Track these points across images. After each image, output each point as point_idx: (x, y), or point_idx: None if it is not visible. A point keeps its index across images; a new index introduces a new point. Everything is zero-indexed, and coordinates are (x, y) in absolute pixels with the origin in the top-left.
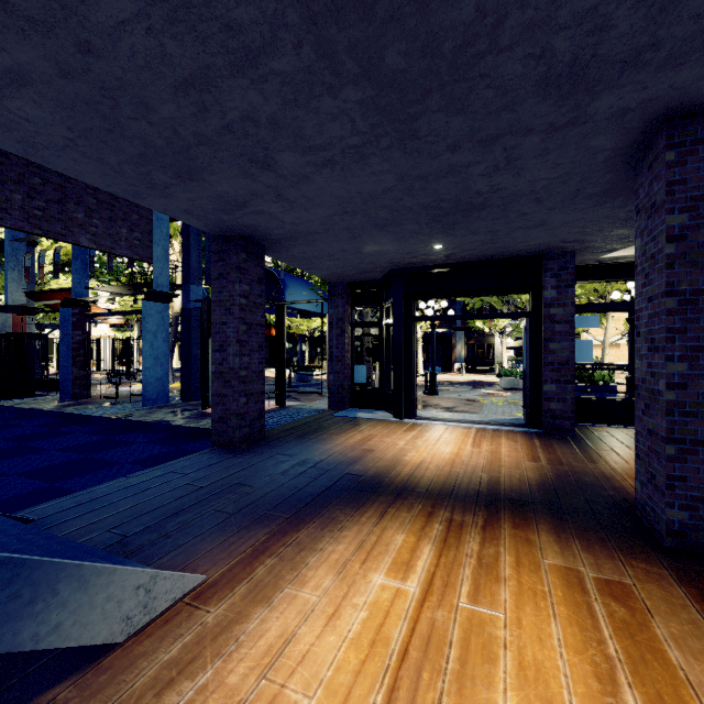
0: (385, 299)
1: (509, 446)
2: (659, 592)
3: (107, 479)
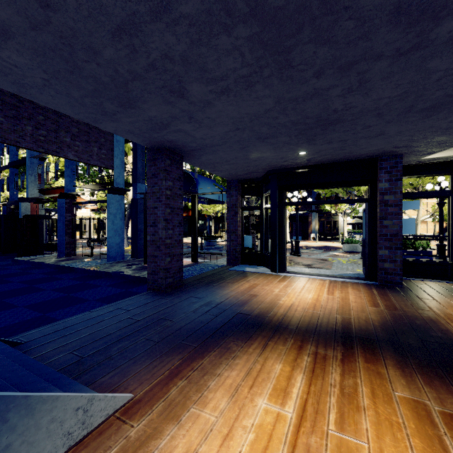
0: (264, 191)
1: (355, 294)
2: None
3: (79, 311)
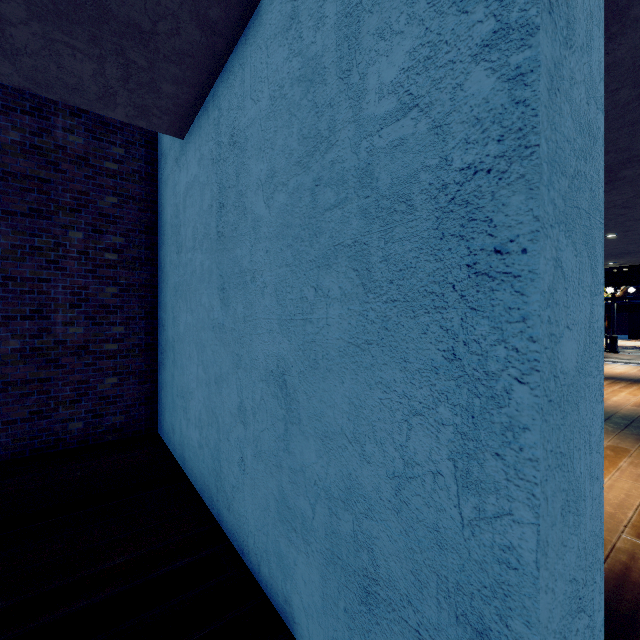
0: None
1: None
2: None
3: None
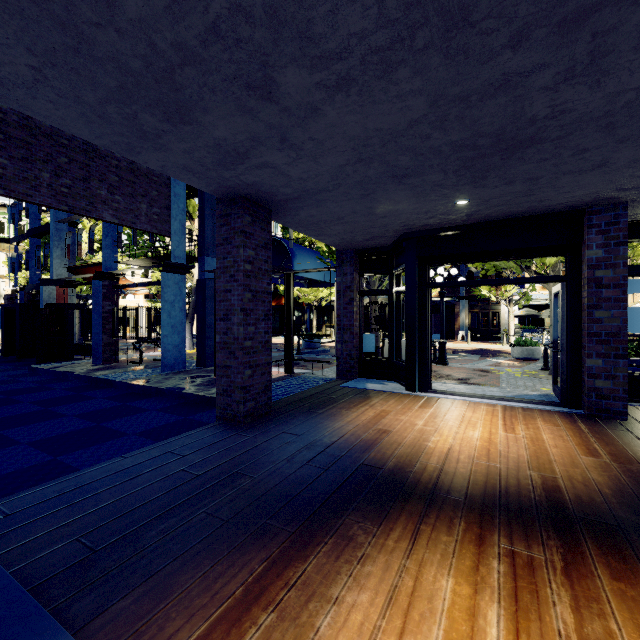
0: (395, 266)
1: (551, 431)
2: None
3: (109, 453)
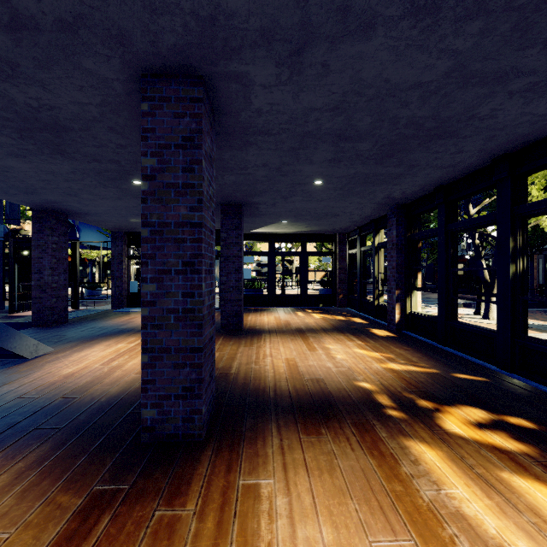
0: None
1: None
2: None
3: None
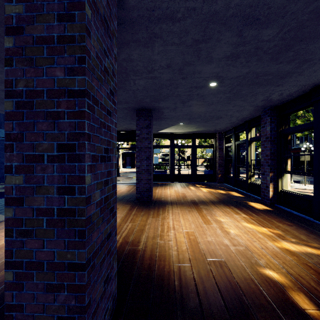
0: None
1: (126, 188)
2: (124, 208)
3: None
